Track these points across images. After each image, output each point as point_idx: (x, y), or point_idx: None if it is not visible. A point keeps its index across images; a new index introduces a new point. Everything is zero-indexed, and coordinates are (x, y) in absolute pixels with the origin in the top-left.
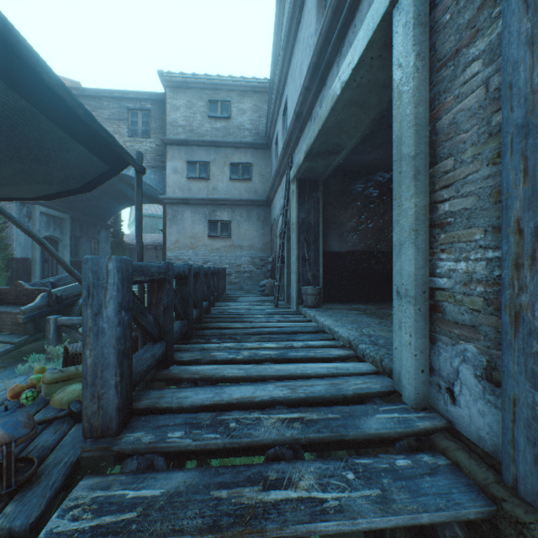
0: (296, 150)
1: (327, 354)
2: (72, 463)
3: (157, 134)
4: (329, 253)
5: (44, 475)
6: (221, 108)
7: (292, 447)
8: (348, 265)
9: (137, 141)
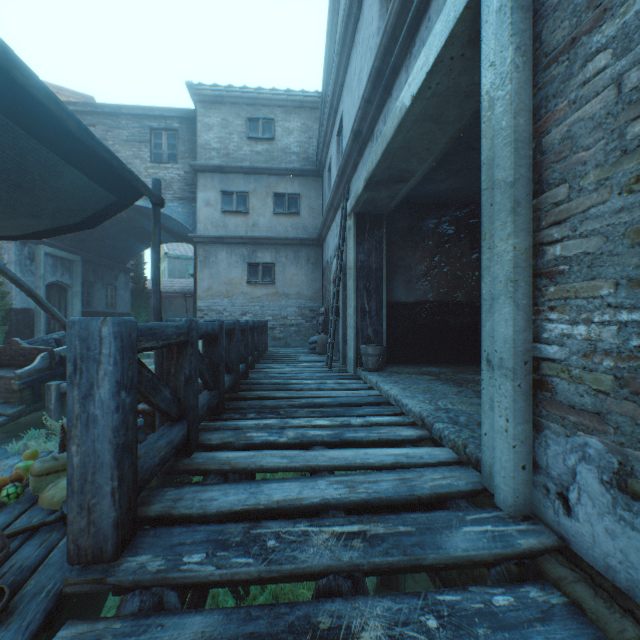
0: (353, 178)
1: (394, 435)
2: (58, 592)
3: (186, 159)
4: (394, 304)
5: (17, 611)
6: (263, 127)
7: (352, 576)
8: (417, 318)
9: (161, 168)
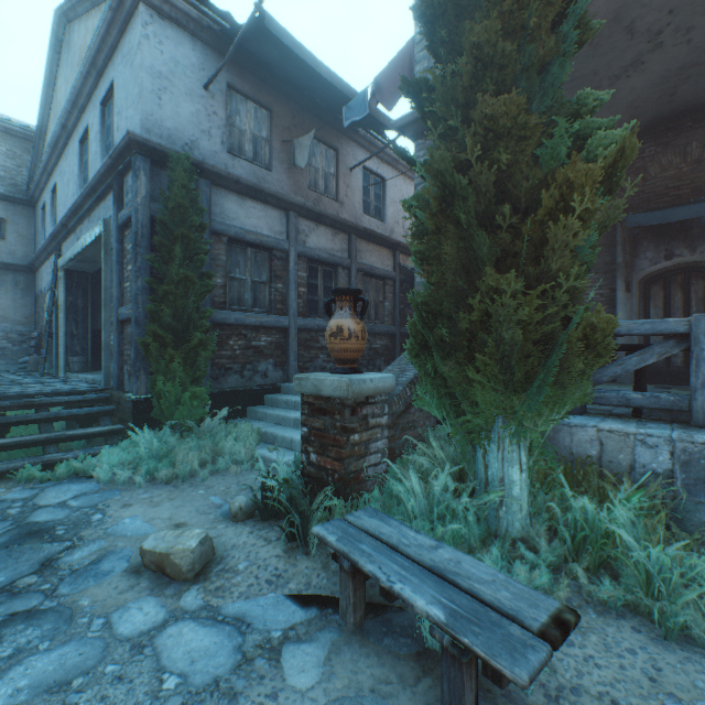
0: (65, 244)
1: (77, 384)
2: None
3: None
4: (100, 331)
5: None
6: None
7: (48, 396)
8: None
9: None
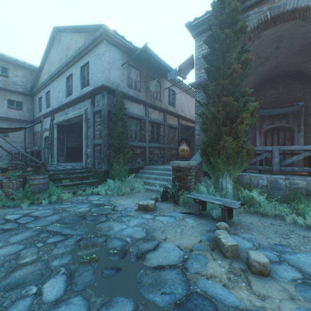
0: (56, 114)
1: (72, 166)
2: None
3: None
4: (67, 147)
5: None
6: (2, 70)
7: (70, 170)
8: (74, 151)
9: None
